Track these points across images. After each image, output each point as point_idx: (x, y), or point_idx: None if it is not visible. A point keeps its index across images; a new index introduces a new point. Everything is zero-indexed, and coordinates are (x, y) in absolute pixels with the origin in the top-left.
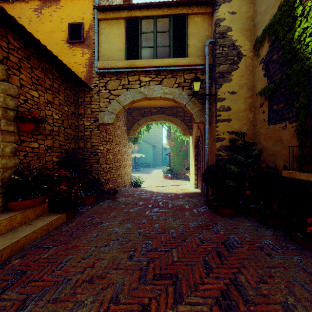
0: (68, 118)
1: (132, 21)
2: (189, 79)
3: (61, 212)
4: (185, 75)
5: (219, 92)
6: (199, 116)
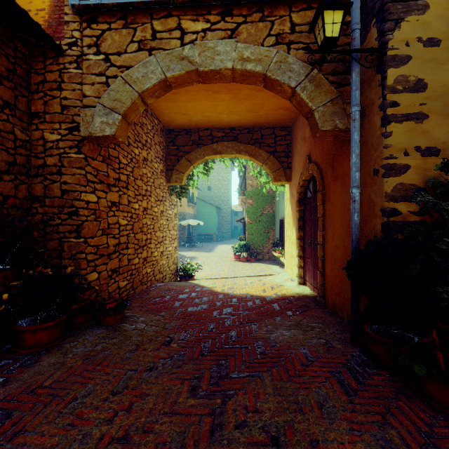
0: None
1: None
2: (305, 24)
3: None
4: (293, 14)
5: (392, 41)
6: (330, 116)
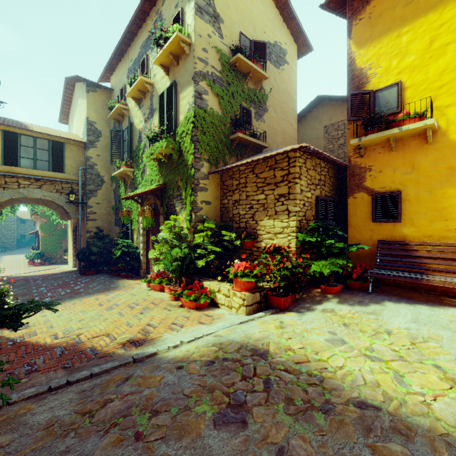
0: None
1: (10, 134)
2: (67, 188)
3: None
4: (63, 184)
5: (89, 202)
6: (75, 215)
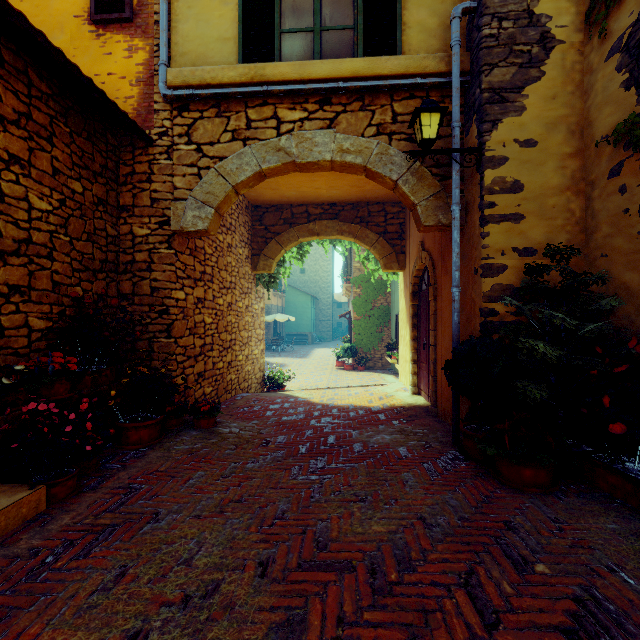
0: (83, 214)
1: None
2: (407, 113)
3: (35, 479)
4: (395, 103)
5: (490, 143)
6: (433, 211)
